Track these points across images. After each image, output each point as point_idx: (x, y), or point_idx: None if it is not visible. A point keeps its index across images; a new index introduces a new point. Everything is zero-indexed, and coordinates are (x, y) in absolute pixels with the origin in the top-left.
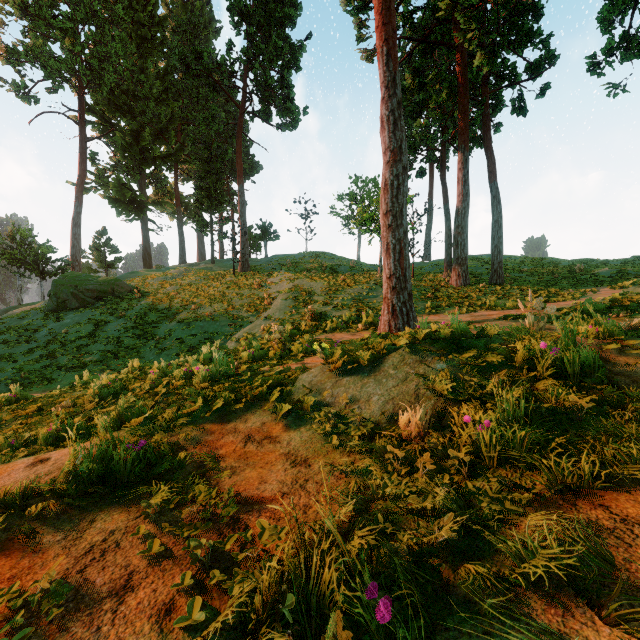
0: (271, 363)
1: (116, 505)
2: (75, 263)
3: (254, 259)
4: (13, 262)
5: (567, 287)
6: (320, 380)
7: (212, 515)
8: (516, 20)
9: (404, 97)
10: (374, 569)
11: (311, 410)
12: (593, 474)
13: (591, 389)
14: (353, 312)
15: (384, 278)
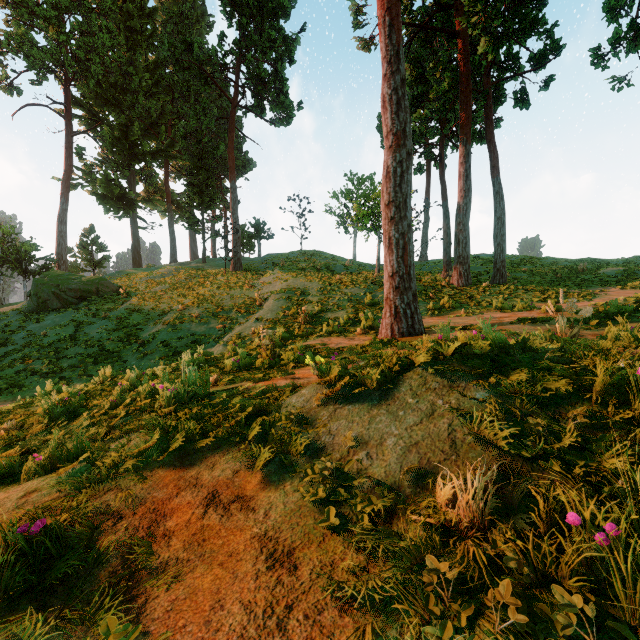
0: (255, 377)
1: None
2: (61, 262)
3: (247, 258)
4: None
5: (573, 287)
6: (313, 407)
7: None
8: (520, 7)
9: None
10: None
11: (301, 454)
12: None
13: None
14: (350, 314)
15: (386, 277)
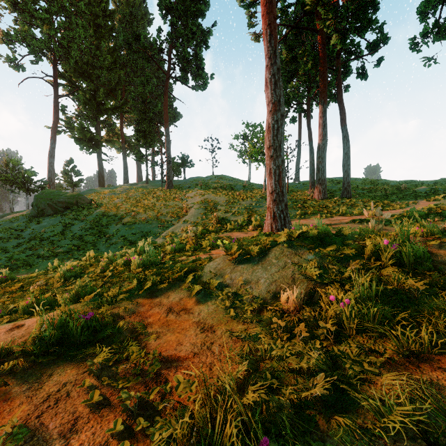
0: (187, 254)
1: (69, 362)
2: (51, 183)
3: (176, 180)
4: (7, 182)
5: (396, 200)
6: (222, 267)
7: (141, 371)
8: (360, 12)
9: (281, 66)
10: (264, 419)
11: (215, 289)
12: (430, 342)
13: (422, 274)
14: (245, 217)
15: (268, 193)
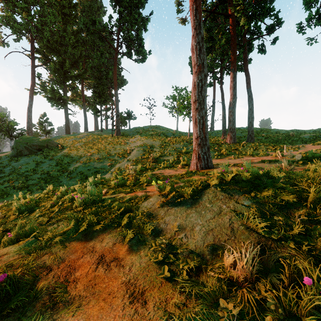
0: (126, 191)
1: None
2: (29, 131)
3: (123, 129)
4: None
5: (287, 144)
6: (156, 208)
7: None
8: (261, 2)
9: None
10: None
11: (149, 234)
12: None
13: None
14: (175, 157)
15: (193, 138)
